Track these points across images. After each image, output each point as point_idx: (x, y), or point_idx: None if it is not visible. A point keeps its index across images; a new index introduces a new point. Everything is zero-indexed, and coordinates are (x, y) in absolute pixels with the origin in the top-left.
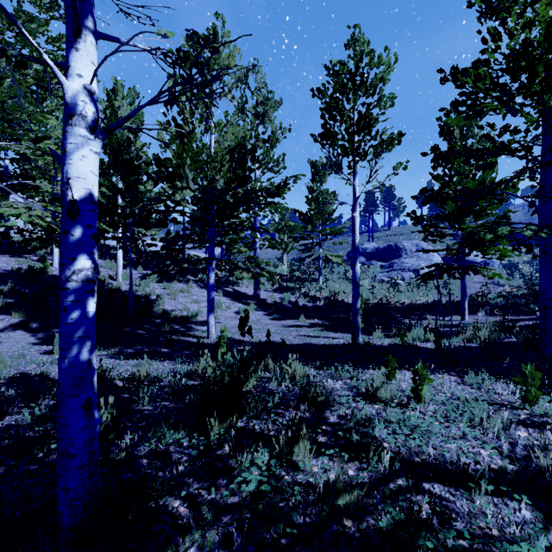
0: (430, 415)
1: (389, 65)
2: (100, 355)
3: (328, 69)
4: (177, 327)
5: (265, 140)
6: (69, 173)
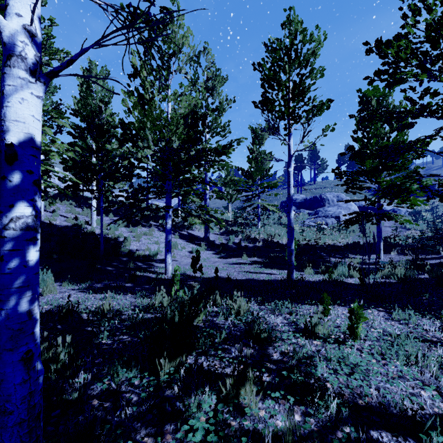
0: (366, 352)
1: (319, 42)
2: (73, 289)
3: (267, 46)
4: (140, 264)
5: (213, 109)
6: (7, 116)
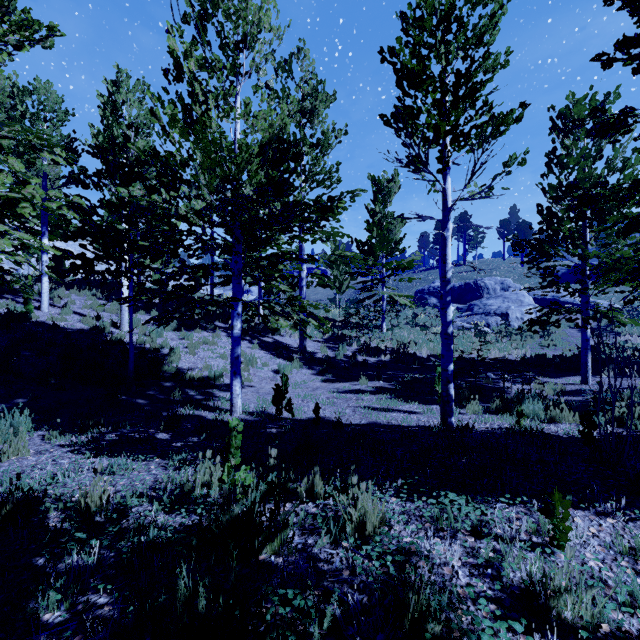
0: None
1: (499, 6)
2: (62, 446)
3: (405, 15)
4: (192, 393)
5: (313, 144)
6: None
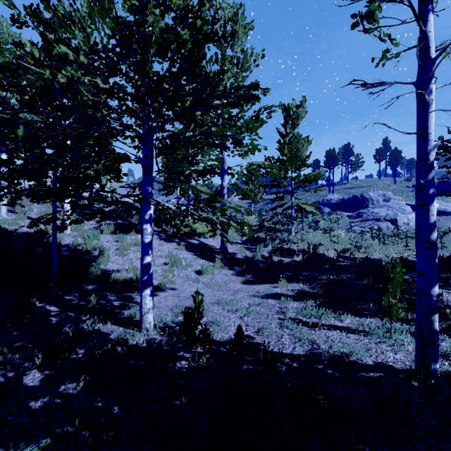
0: None
1: None
2: None
3: None
4: (111, 298)
5: (233, 64)
6: None
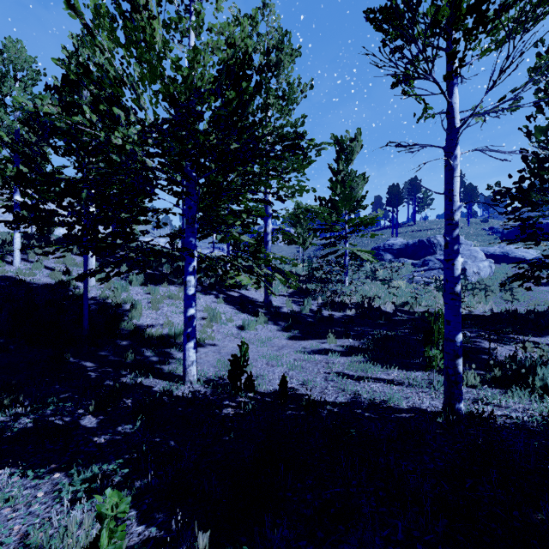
0: None
1: None
2: None
3: None
4: (148, 354)
5: (278, 96)
6: None
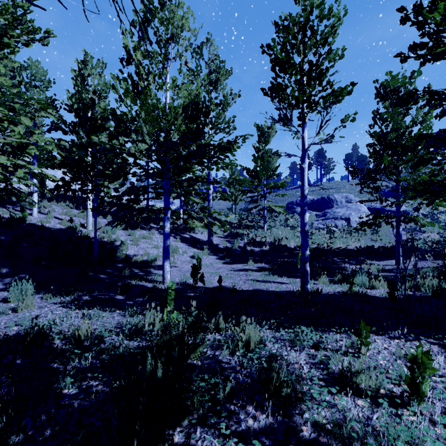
0: (441, 424)
1: (338, 18)
2: (55, 303)
3: (277, 24)
4: (137, 271)
5: (217, 104)
6: None
